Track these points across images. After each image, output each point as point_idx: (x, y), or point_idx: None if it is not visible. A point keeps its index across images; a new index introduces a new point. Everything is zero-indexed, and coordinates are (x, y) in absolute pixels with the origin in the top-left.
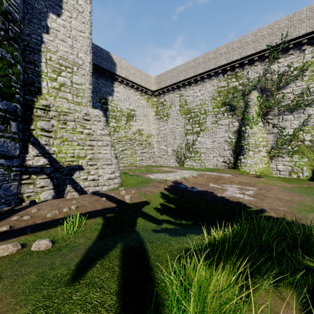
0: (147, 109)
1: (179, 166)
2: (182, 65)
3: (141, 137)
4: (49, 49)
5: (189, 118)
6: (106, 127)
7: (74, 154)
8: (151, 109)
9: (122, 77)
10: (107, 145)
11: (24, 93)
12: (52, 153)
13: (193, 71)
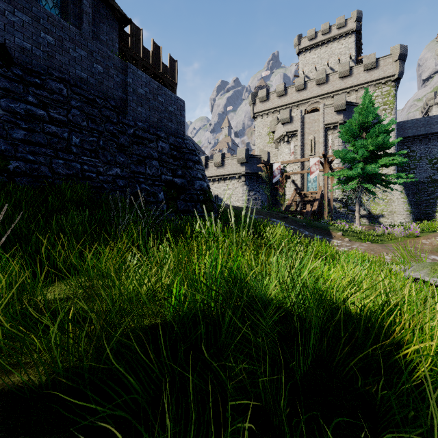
0: None
1: None
2: None
3: None
4: None
5: None
6: (402, 193)
7: (380, 209)
8: None
9: None
10: (401, 204)
11: None
12: (369, 209)
13: None
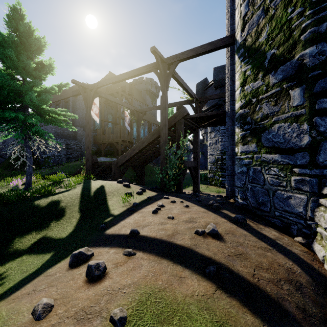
0: None
1: None
2: None
3: None
4: None
5: None
6: None
7: None
8: None
9: None
10: None
11: None
12: None
13: None
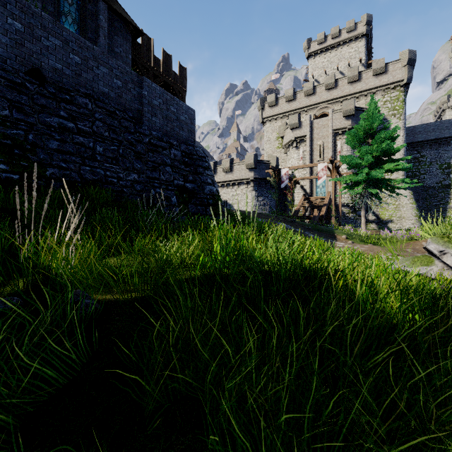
0: None
1: None
2: None
3: None
4: None
5: None
6: (411, 198)
7: (389, 215)
8: None
9: None
10: (409, 209)
11: None
12: (378, 215)
13: None
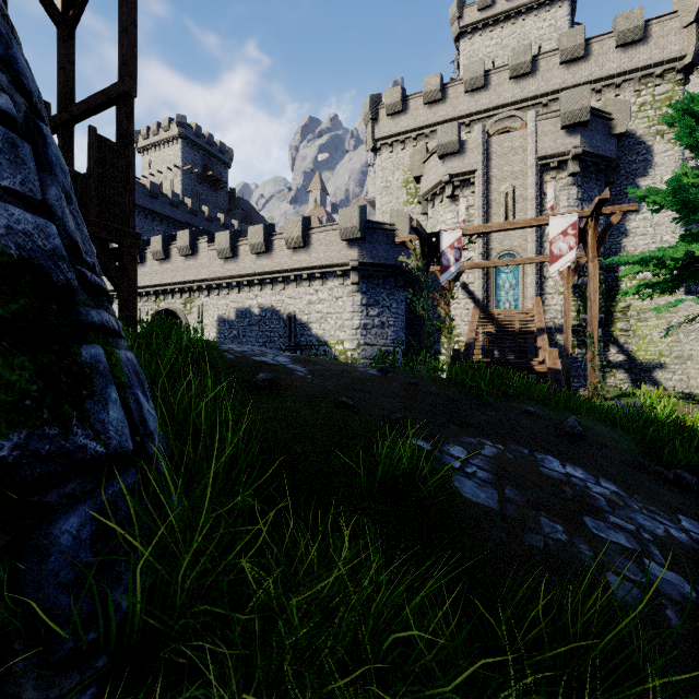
0: None
1: None
2: None
3: None
4: (627, 251)
5: None
6: None
7: (654, 351)
8: None
9: None
10: None
11: (605, 301)
12: (630, 351)
13: None
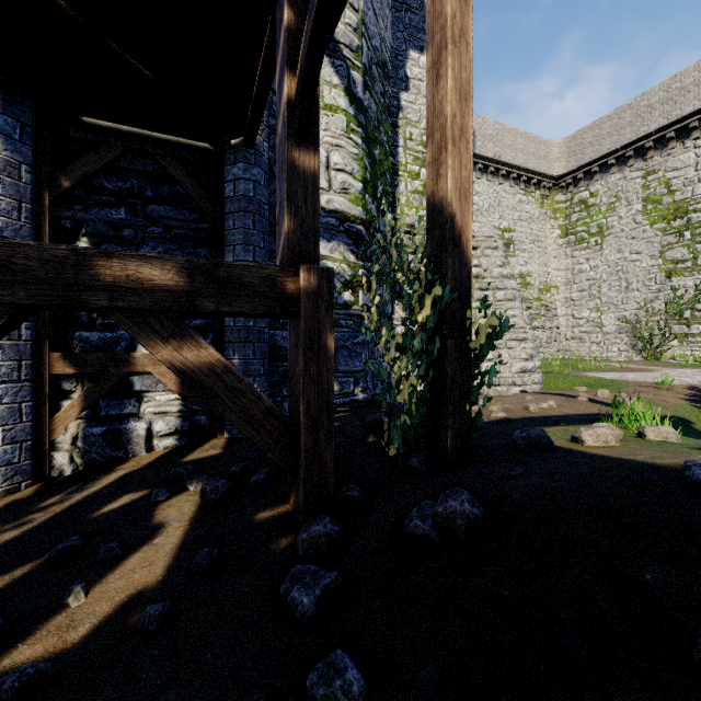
0: (541, 224)
1: (644, 360)
2: (654, 88)
3: (526, 291)
4: (408, 119)
5: (681, 229)
6: (507, 260)
7: None
8: (551, 222)
9: (486, 159)
10: (514, 299)
11: None
12: None
13: (696, 96)
